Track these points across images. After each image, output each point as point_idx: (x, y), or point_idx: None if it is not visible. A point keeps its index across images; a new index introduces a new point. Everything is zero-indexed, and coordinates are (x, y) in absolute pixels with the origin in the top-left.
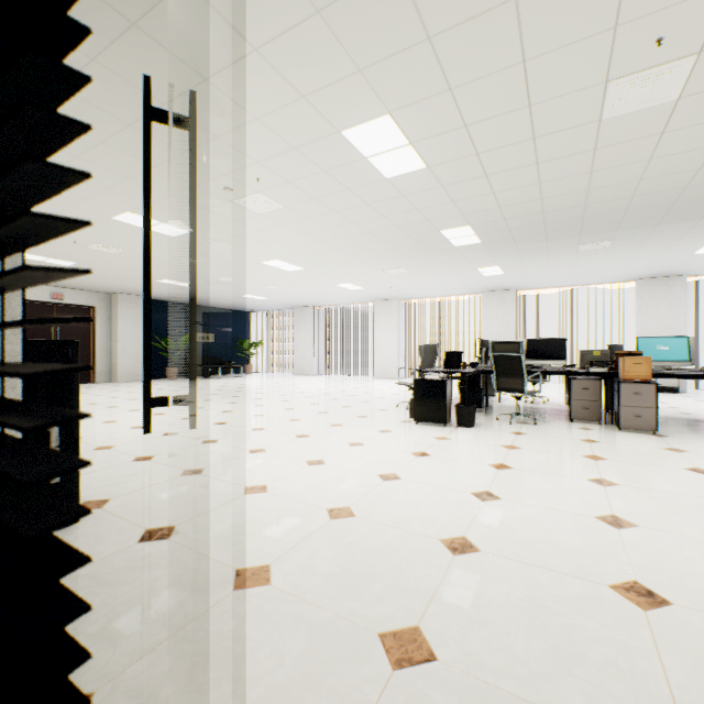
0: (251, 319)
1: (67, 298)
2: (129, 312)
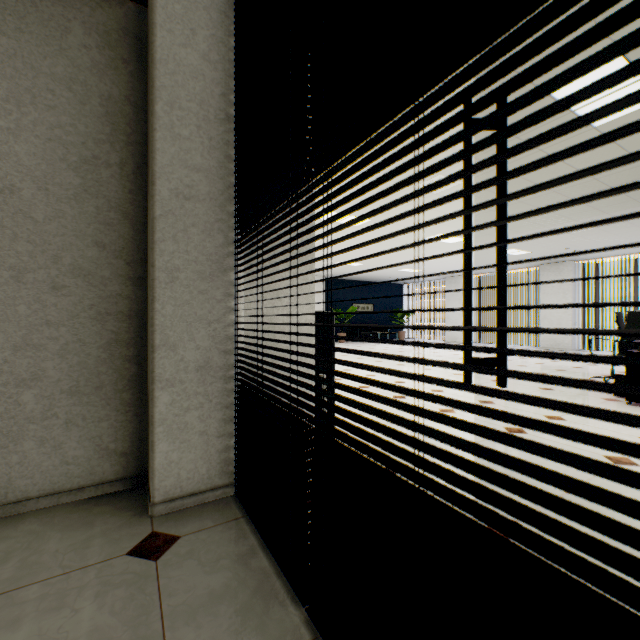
0: (403, 290)
1: None
2: None
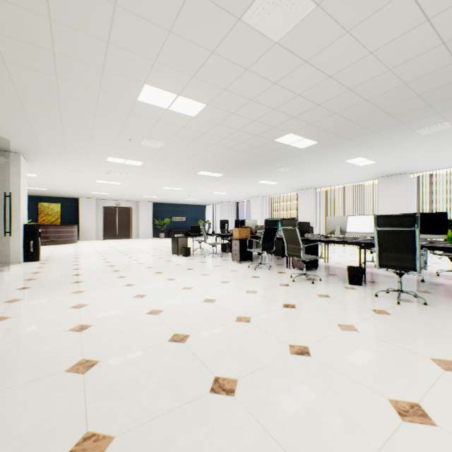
0: (206, 209)
1: (121, 204)
2: (144, 209)
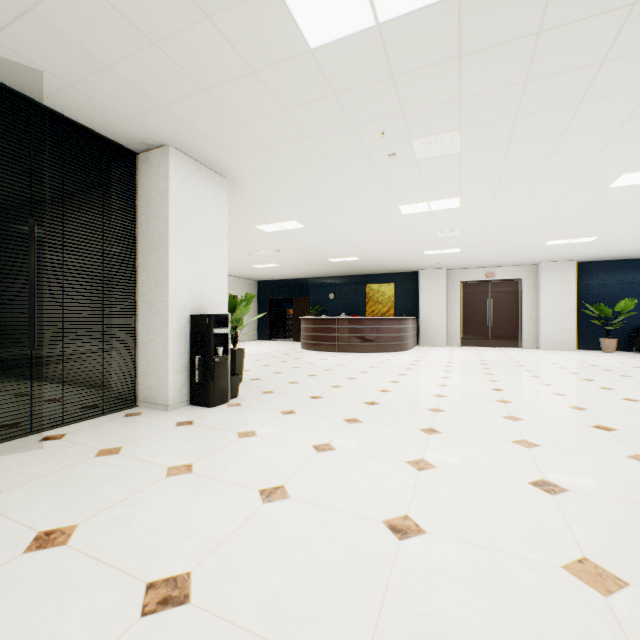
0: None
1: (497, 275)
2: (552, 280)
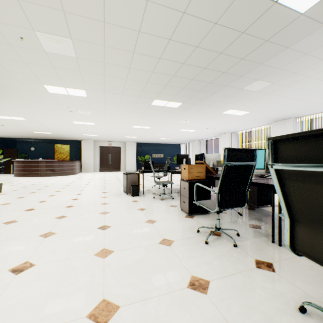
0: (181, 147)
1: (113, 145)
2: (129, 148)
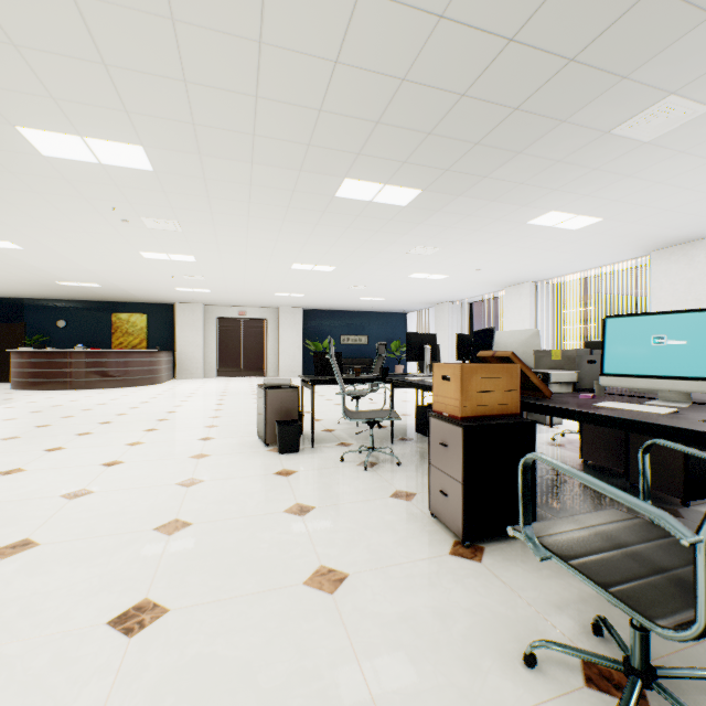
0: (408, 320)
1: (249, 314)
2: (288, 322)
